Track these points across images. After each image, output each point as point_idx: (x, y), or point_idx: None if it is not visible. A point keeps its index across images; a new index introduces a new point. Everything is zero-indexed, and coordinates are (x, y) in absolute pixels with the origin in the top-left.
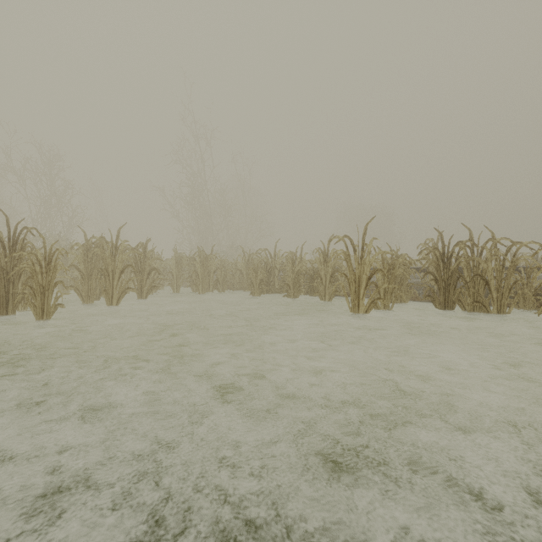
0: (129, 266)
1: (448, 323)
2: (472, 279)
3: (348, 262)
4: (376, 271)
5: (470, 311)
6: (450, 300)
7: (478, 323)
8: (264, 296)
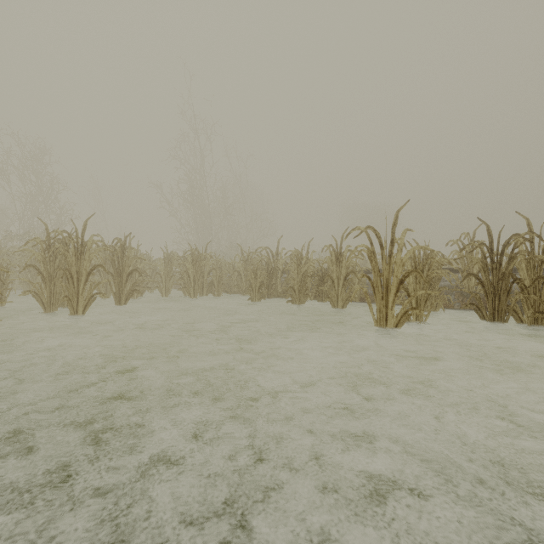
0: (99, 266)
1: (498, 339)
2: (533, 283)
3: (372, 261)
4: (410, 272)
5: (530, 324)
6: (500, 309)
7: (541, 340)
8: (265, 301)
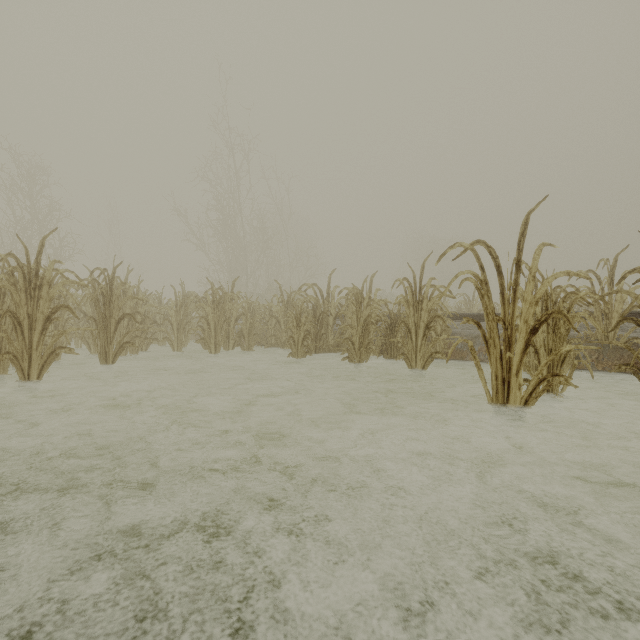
0: (64, 307)
1: None
2: None
3: (484, 297)
4: (550, 315)
5: None
6: None
7: None
8: (312, 357)
